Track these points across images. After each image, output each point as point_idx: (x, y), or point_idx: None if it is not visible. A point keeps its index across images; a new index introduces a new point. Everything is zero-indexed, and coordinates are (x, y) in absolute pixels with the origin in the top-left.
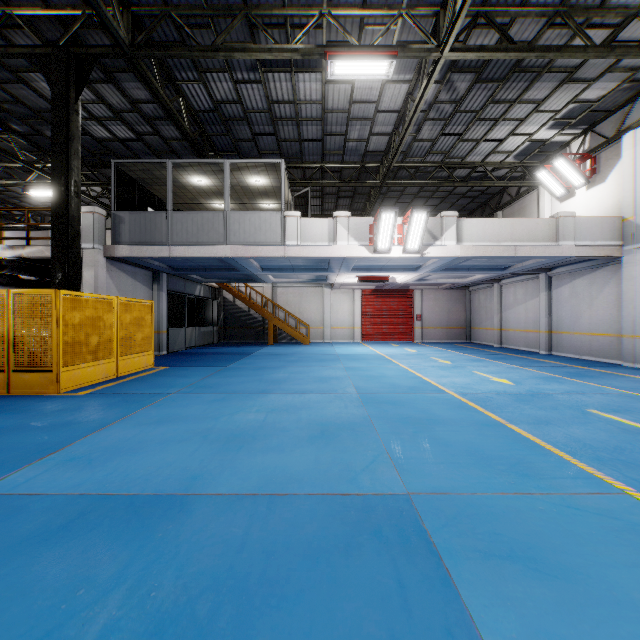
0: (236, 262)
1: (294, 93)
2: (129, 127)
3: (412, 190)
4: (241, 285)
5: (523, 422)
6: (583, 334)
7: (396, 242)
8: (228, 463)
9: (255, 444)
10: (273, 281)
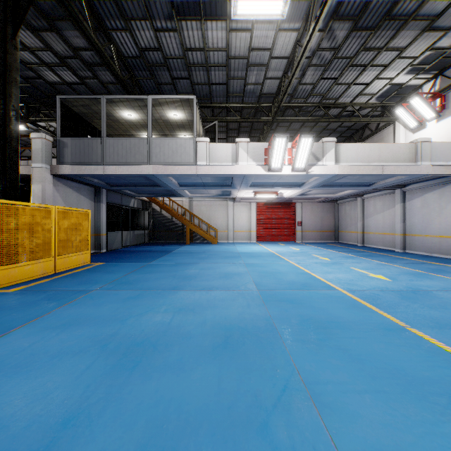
0: (158, 179)
1: (204, 41)
2: (73, 72)
3: (295, 126)
4: (166, 199)
5: (423, 325)
6: (433, 236)
7: (286, 162)
8: (116, 392)
9: (154, 358)
10: (189, 196)
